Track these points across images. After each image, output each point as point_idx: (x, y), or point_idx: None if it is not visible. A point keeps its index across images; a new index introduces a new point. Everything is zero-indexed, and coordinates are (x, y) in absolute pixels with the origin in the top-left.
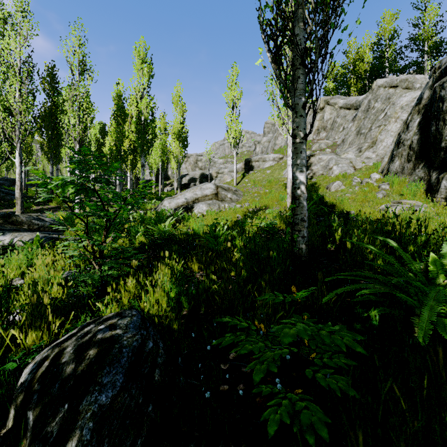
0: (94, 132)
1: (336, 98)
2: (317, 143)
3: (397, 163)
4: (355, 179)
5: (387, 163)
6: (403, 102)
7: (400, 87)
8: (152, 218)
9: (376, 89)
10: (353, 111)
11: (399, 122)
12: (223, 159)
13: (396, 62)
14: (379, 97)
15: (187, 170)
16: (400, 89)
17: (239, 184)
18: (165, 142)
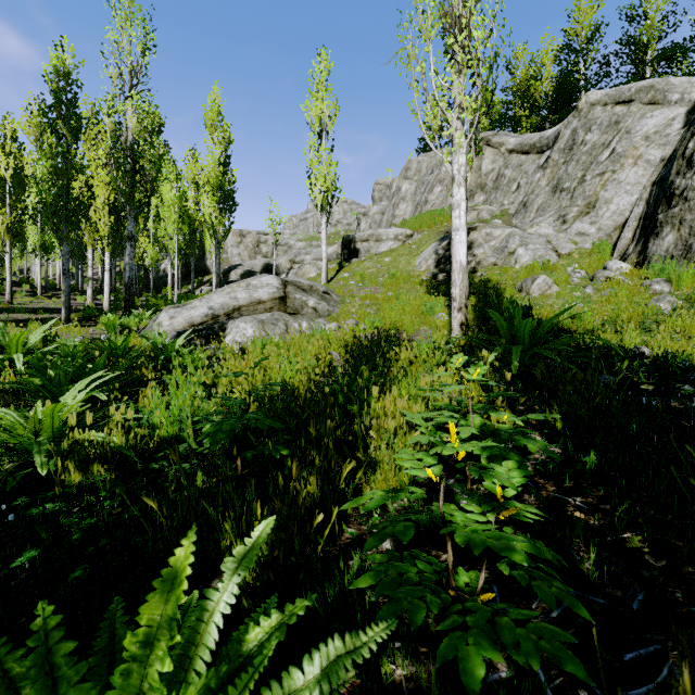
0: (44, 173)
1: (502, 135)
2: (474, 210)
3: (668, 237)
4: (576, 273)
5: (632, 242)
6: (648, 127)
7: (638, 102)
8: (67, 368)
9: (586, 110)
10: (535, 155)
11: (642, 165)
12: (304, 242)
13: (598, 81)
14: (595, 122)
15: (241, 257)
16: (639, 106)
17: (332, 281)
18: (197, 204)
